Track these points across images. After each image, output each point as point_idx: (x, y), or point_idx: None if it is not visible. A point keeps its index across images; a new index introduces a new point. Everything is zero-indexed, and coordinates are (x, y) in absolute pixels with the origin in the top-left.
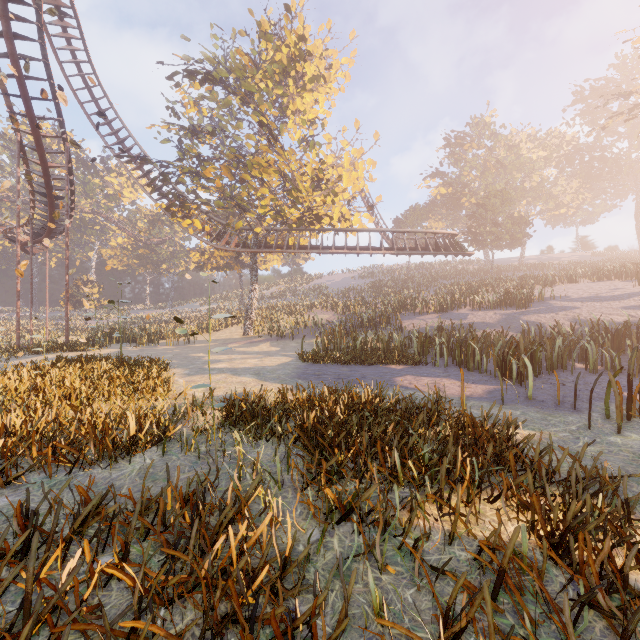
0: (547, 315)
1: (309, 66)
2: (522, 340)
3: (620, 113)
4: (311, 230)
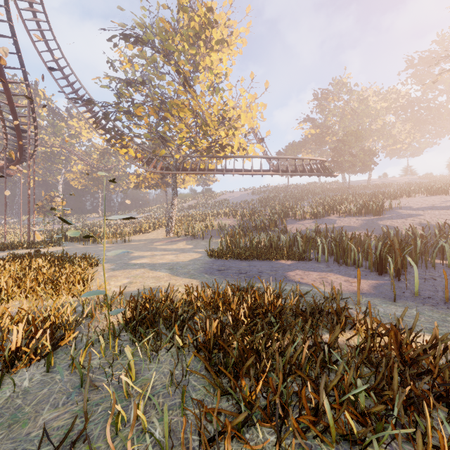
0: (398, 220)
1: (215, 32)
2: (396, 240)
3: (448, 70)
4: (217, 157)
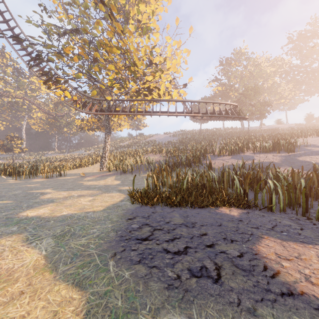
0: (317, 156)
1: None
2: None
3: None
4: (145, 100)
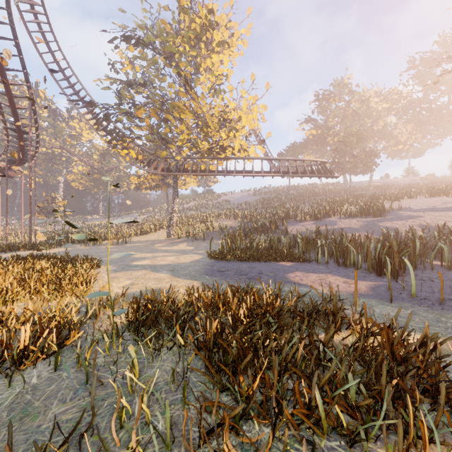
0: (399, 222)
1: (216, 33)
2: (395, 242)
3: (448, 71)
4: (218, 158)
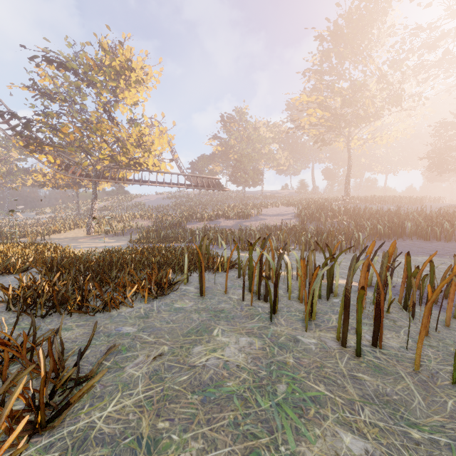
0: (253, 222)
1: (134, 74)
2: (225, 230)
3: (292, 128)
4: (135, 170)
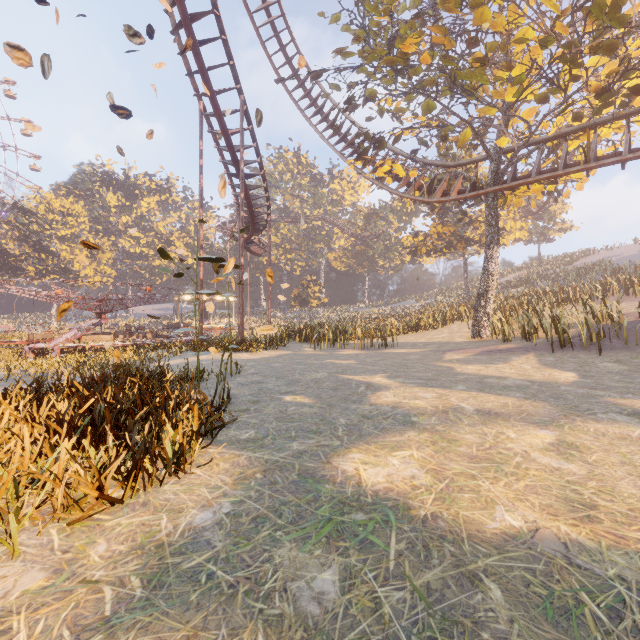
0: None
1: None
2: None
3: None
4: (630, 114)
